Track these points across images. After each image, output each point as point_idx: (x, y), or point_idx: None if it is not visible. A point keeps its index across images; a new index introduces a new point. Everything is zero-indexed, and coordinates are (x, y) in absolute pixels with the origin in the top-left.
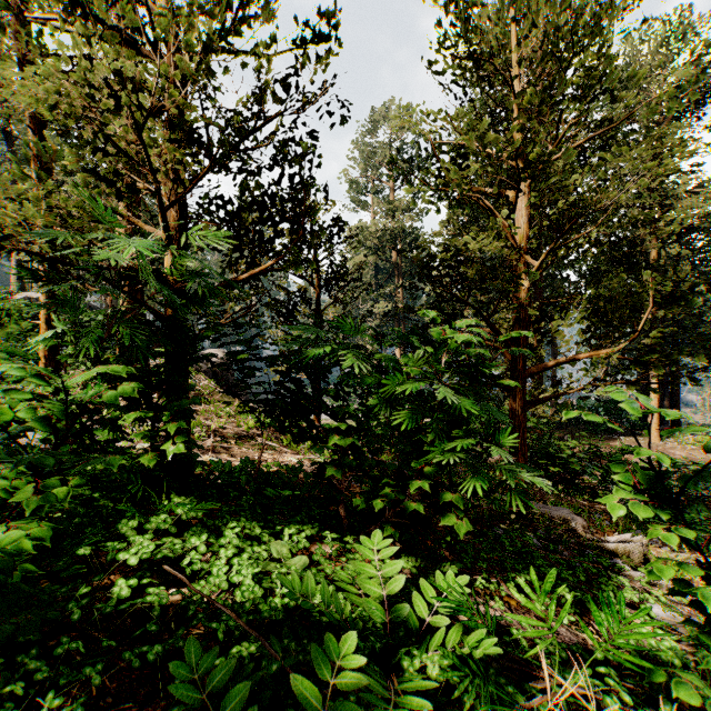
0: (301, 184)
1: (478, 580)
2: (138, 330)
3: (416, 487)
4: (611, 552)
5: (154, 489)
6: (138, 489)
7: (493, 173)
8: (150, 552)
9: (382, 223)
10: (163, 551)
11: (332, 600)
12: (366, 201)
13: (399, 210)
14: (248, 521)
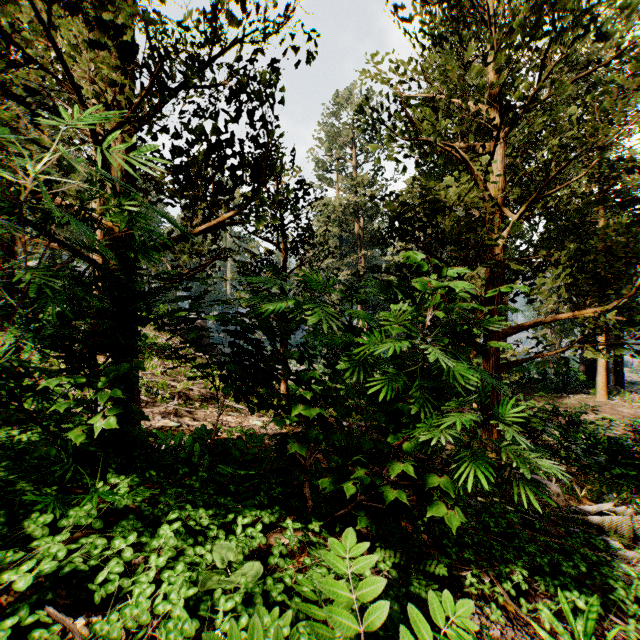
0: (260, 119)
1: (467, 578)
2: (52, 279)
3: (396, 472)
4: (596, 526)
5: (91, 466)
6: (70, 467)
7: (470, 119)
8: (66, 555)
9: (346, 198)
10: (75, 560)
11: (291, 634)
12: (330, 178)
13: (361, 186)
14: (194, 509)
